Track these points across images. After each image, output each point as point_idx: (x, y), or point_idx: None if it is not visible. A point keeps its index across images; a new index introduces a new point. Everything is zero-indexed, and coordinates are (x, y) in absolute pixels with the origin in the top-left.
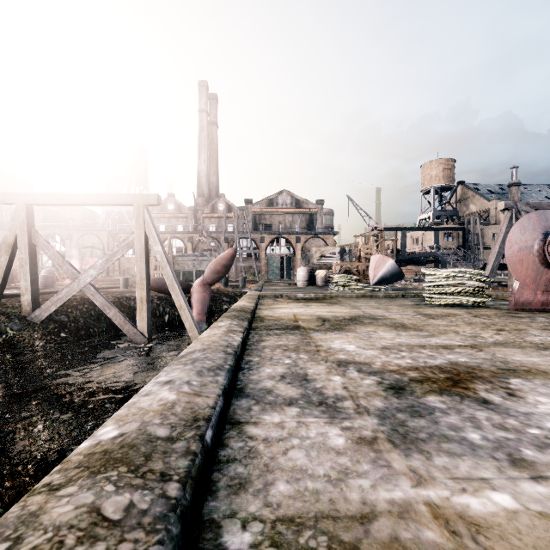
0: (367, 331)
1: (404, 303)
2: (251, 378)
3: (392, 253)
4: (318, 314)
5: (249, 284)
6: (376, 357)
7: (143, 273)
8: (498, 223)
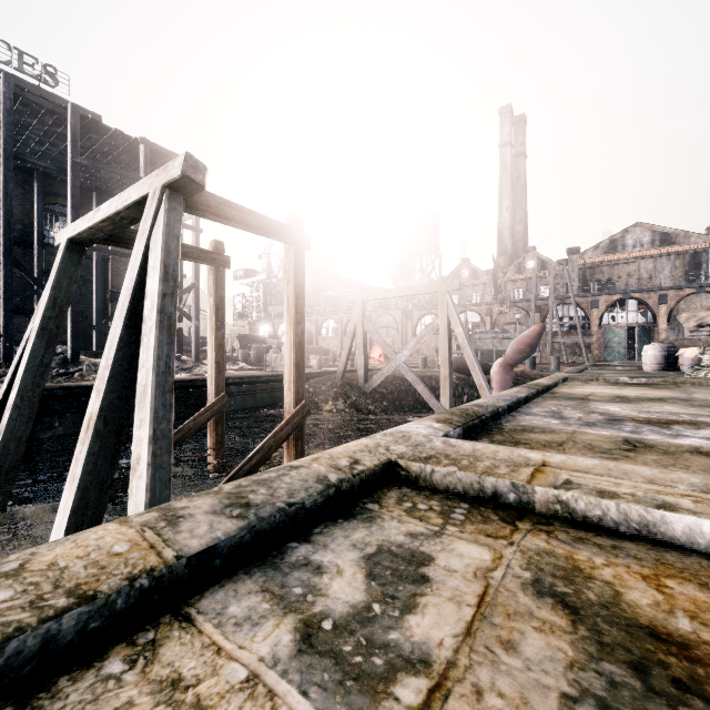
0: (653, 405)
1: None
2: (526, 410)
3: None
4: (620, 394)
5: (566, 367)
6: (627, 413)
7: (445, 353)
8: None
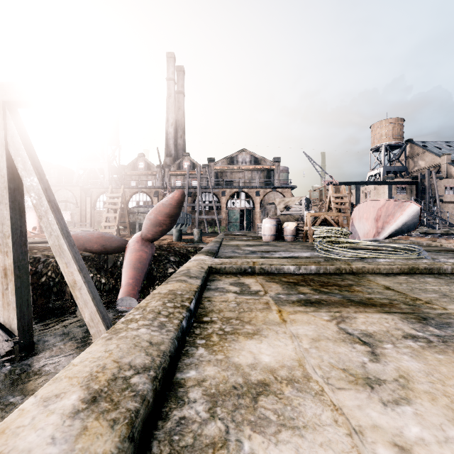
0: None
1: None
2: None
3: None
4: None
5: (207, 238)
6: None
7: (5, 225)
8: (450, 178)
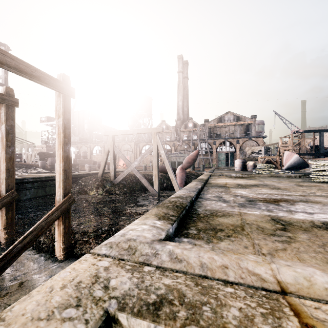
0: (257, 189)
1: (295, 180)
2: (203, 196)
3: (311, 148)
4: (238, 183)
5: (206, 169)
6: (251, 195)
7: (156, 163)
8: None
